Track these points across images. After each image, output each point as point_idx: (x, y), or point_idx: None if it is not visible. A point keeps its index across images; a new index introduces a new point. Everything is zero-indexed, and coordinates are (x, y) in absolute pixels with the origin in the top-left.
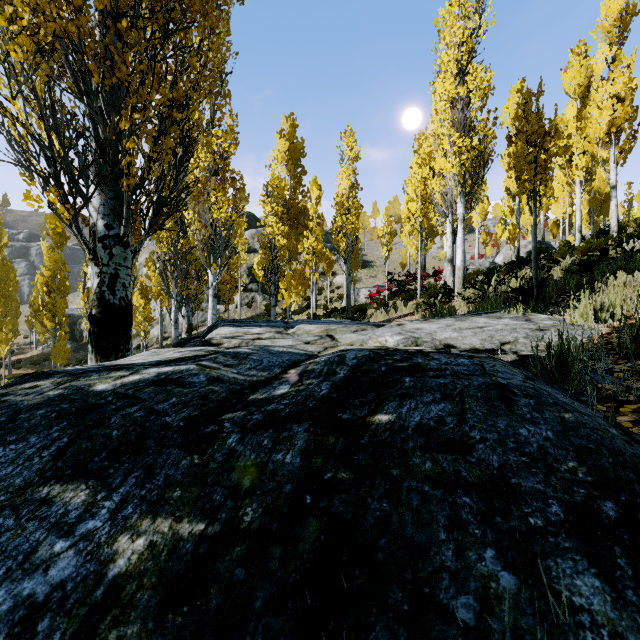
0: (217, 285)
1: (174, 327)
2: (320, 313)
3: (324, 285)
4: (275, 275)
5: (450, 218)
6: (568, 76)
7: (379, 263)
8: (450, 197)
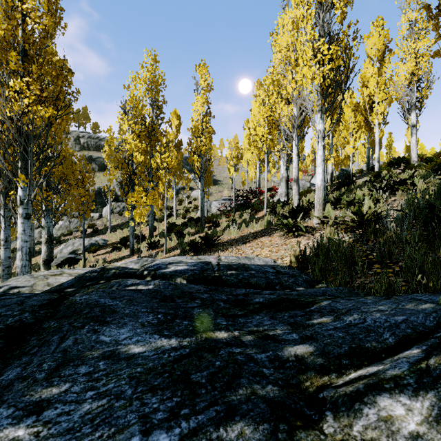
0: (31, 202)
1: (3, 246)
2: (179, 221)
3: (184, 197)
4: (133, 189)
5: (296, 141)
6: (370, 42)
7: (225, 182)
8: (310, 112)
